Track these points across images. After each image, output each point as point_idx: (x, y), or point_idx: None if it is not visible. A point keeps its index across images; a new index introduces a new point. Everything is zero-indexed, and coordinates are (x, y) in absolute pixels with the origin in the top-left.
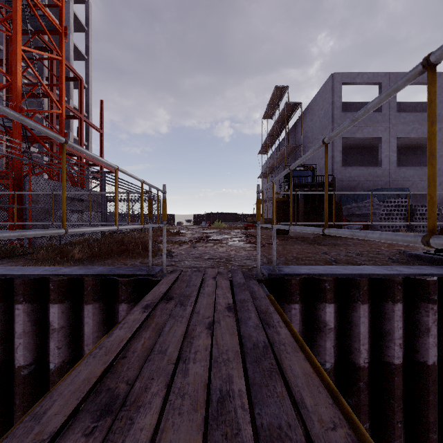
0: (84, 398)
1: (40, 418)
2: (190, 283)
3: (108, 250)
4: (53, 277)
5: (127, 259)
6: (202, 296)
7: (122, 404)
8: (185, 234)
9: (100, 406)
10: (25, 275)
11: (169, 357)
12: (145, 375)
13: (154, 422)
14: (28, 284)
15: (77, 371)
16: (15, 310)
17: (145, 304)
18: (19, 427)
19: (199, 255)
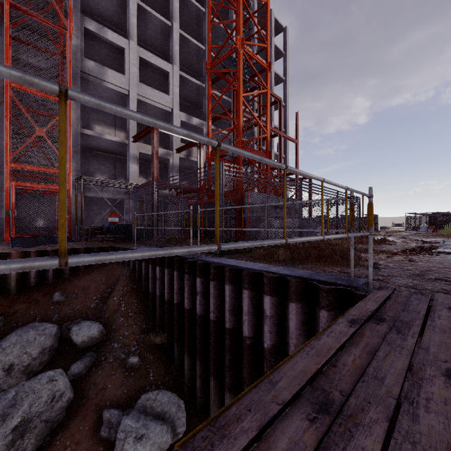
0: (303, 386)
1: (274, 385)
2: (409, 307)
3: (306, 255)
4: (266, 273)
5: (324, 265)
6: (431, 329)
7: (338, 411)
8: (394, 243)
9: (317, 401)
10: (248, 268)
11: (387, 388)
12: (359, 394)
13: (376, 450)
14: (250, 275)
15: (295, 360)
16: (243, 293)
17: (350, 318)
18: (262, 384)
19: (419, 272)
